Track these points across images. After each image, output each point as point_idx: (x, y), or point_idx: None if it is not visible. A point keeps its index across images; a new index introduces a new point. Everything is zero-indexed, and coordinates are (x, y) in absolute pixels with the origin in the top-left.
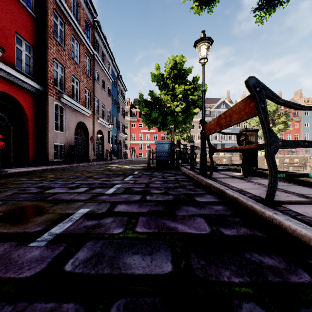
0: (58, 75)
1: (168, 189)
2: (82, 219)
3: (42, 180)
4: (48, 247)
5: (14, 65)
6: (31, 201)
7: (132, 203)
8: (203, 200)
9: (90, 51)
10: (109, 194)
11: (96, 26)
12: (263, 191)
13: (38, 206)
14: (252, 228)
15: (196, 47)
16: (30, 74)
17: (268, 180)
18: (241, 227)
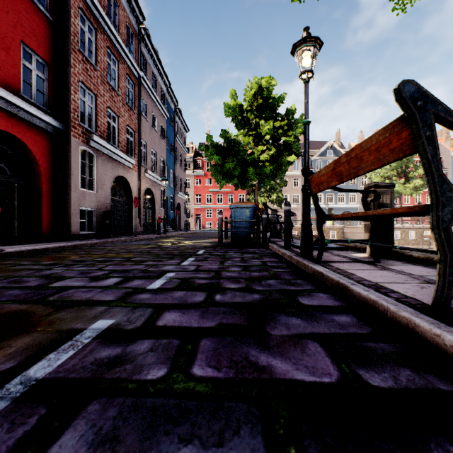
0: (86, 106)
1: (252, 282)
2: (95, 342)
3: (53, 265)
4: (6, 417)
5: (20, 91)
6: (20, 303)
7: (190, 309)
8: (313, 302)
9: (134, 73)
10: (153, 290)
11: (143, 35)
12: (416, 288)
13: (26, 314)
14: (421, 369)
15: (294, 53)
16: (44, 105)
17: (437, 270)
18: (398, 368)
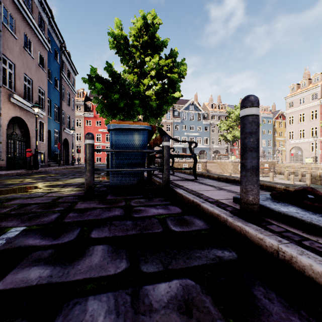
0: None
1: None
2: None
3: None
4: None
5: None
6: None
7: None
8: None
9: None
10: None
11: None
12: None
13: None
14: None
15: None
16: None
17: None
18: None
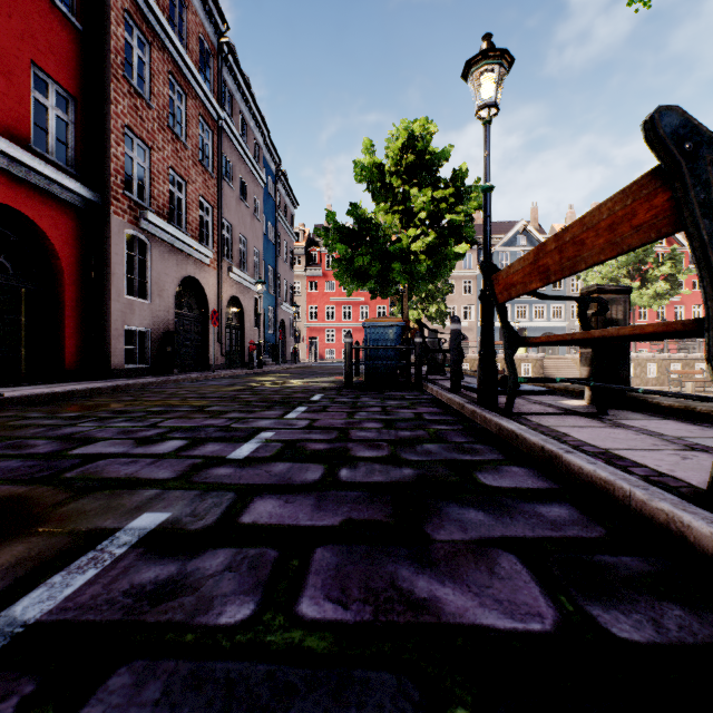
0: (134, 166)
1: (400, 447)
2: (135, 554)
3: (79, 418)
4: None
5: (29, 141)
6: (17, 484)
7: (298, 493)
8: (502, 483)
9: (212, 113)
10: (238, 460)
11: (226, 53)
12: (674, 459)
13: (24, 503)
14: (700, 606)
15: (468, 77)
16: (68, 163)
17: None
18: (659, 603)
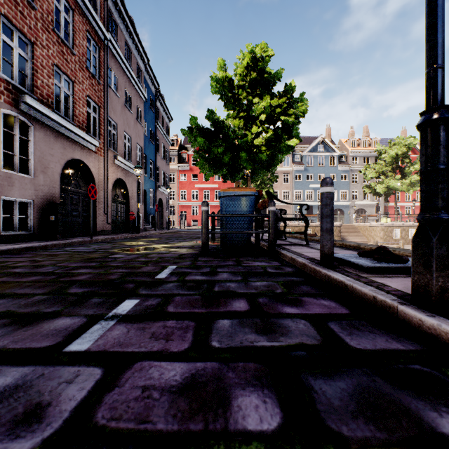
0: (14, 55)
1: None
2: None
3: None
4: None
5: None
6: None
7: None
8: None
9: (98, 32)
10: None
11: None
12: None
13: None
14: None
15: None
16: None
17: None
18: None
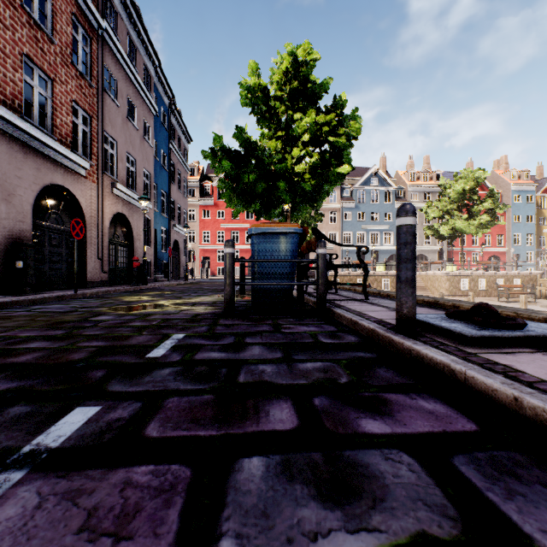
0: None
1: None
2: None
3: None
4: None
5: None
6: None
7: None
8: None
9: (89, 17)
10: None
11: None
12: None
13: None
14: None
15: None
16: None
17: None
18: None
